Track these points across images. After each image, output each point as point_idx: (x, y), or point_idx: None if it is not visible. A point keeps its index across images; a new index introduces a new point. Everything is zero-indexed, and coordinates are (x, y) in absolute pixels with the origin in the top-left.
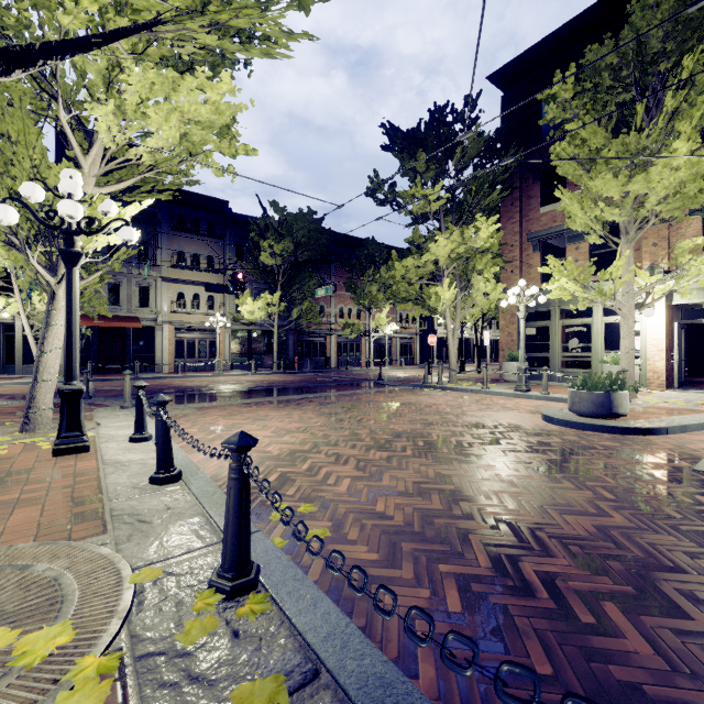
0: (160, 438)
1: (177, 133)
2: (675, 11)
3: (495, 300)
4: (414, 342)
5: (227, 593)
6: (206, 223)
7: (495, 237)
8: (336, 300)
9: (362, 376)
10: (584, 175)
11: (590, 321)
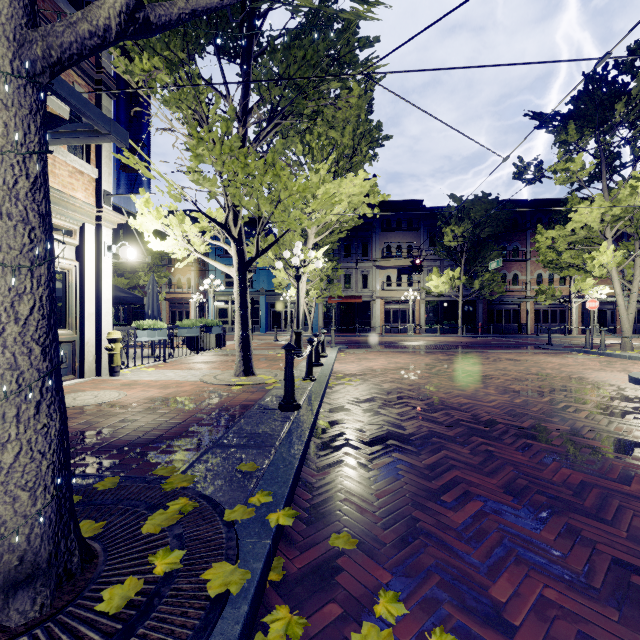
0: (315, 349)
1: (346, 202)
2: None
3: None
4: None
5: (304, 380)
6: (406, 221)
7: None
8: (532, 267)
9: (539, 342)
10: None
11: None
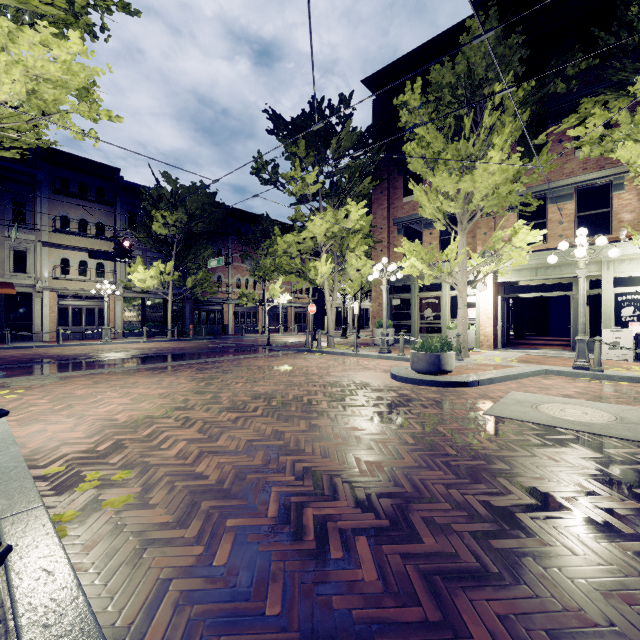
0: None
1: (23, 88)
2: (494, 48)
3: (366, 275)
4: (307, 311)
5: None
6: (94, 189)
7: (364, 219)
8: (233, 271)
9: (254, 342)
10: (429, 172)
11: (440, 294)
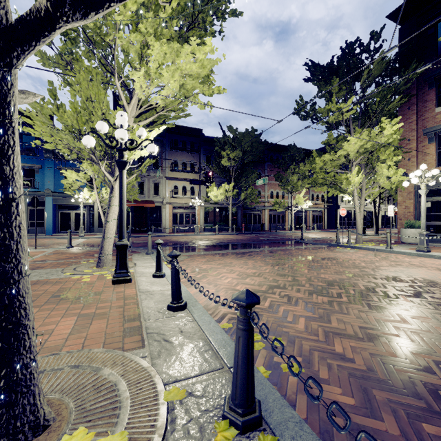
0: (173, 279)
1: (178, 84)
2: None
3: (396, 182)
4: (322, 214)
5: (239, 427)
6: (189, 144)
7: (397, 133)
8: (268, 187)
9: (288, 237)
10: None
11: None
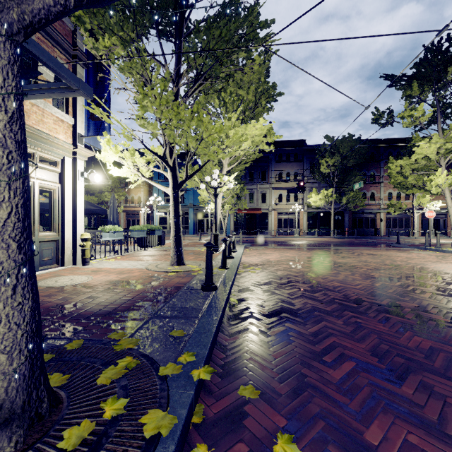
0: (228, 246)
1: (250, 141)
2: None
3: None
4: None
5: (220, 268)
6: (293, 155)
7: None
8: (384, 188)
9: (390, 241)
10: None
11: None
